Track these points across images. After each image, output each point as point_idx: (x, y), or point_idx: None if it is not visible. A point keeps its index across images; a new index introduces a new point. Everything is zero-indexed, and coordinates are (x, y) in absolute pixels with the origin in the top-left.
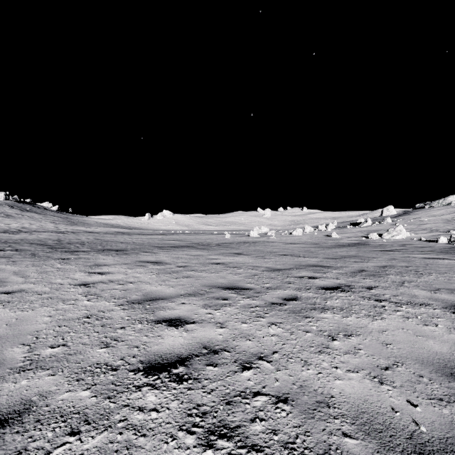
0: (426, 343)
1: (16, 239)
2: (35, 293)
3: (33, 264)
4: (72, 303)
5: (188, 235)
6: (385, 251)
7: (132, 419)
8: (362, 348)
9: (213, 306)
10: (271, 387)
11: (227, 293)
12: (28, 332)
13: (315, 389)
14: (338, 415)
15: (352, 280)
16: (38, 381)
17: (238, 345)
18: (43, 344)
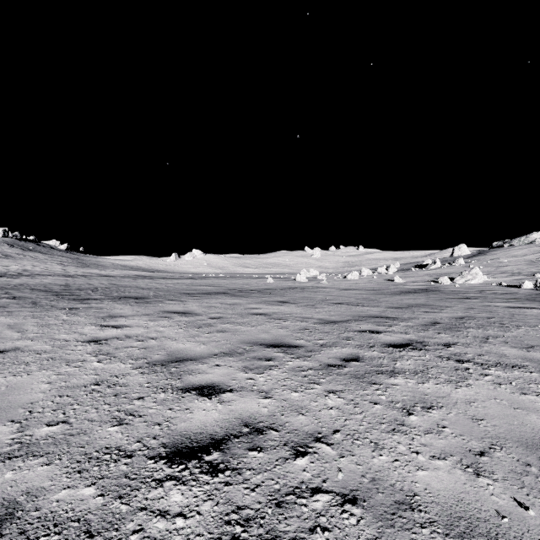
0: (528, 418)
1: (15, 284)
2: (33, 352)
3: (33, 316)
4: (78, 366)
5: (222, 279)
6: (460, 298)
7: (150, 528)
8: (447, 425)
9: (255, 368)
10: (334, 481)
11: (272, 352)
12: (19, 404)
13: (392, 484)
14: (425, 522)
15: (425, 335)
16: (27, 473)
17: (288, 422)
18: (37, 421)
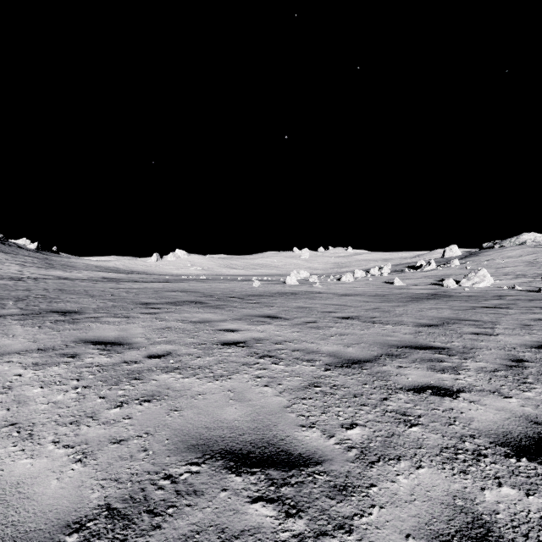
0: None
1: None
2: None
3: None
4: None
5: (201, 282)
6: (490, 308)
7: None
8: None
9: None
10: None
11: (244, 503)
12: None
13: None
14: None
15: (541, 399)
16: None
17: None
18: None
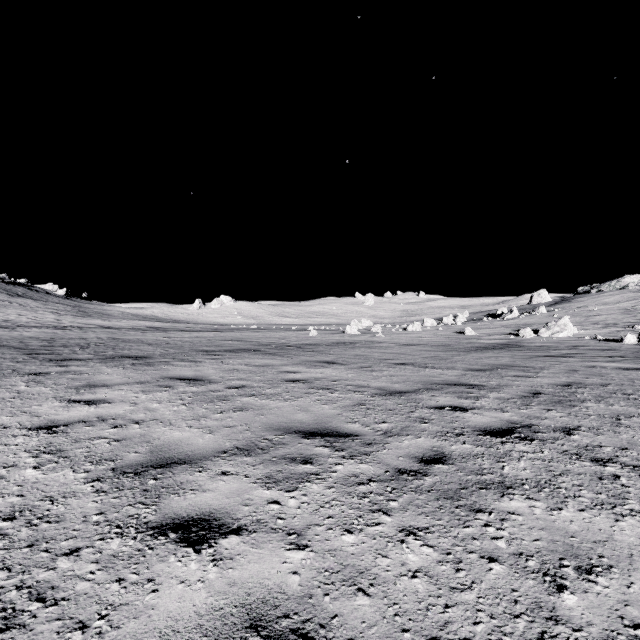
0: None
1: None
2: None
3: None
4: None
5: (254, 332)
6: (553, 356)
7: None
8: (639, 618)
9: (283, 479)
10: None
11: (312, 447)
12: None
13: None
14: None
15: (530, 413)
16: None
17: (337, 615)
18: None
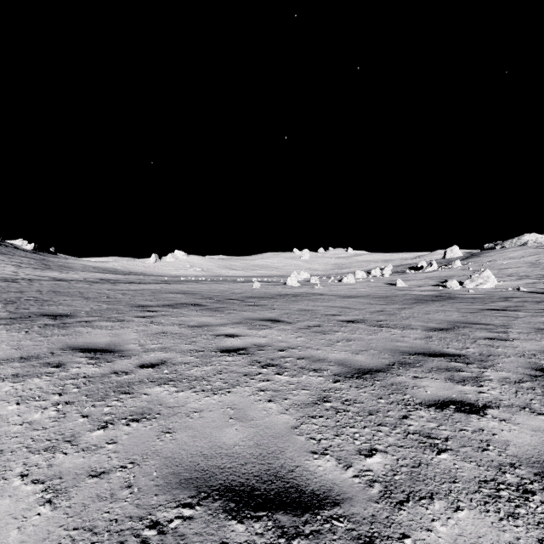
0: None
1: None
2: None
3: None
4: None
5: (200, 284)
6: (498, 310)
7: None
8: None
9: None
10: None
11: None
12: None
13: None
14: None
15: None
16: None
17: None
18: None
